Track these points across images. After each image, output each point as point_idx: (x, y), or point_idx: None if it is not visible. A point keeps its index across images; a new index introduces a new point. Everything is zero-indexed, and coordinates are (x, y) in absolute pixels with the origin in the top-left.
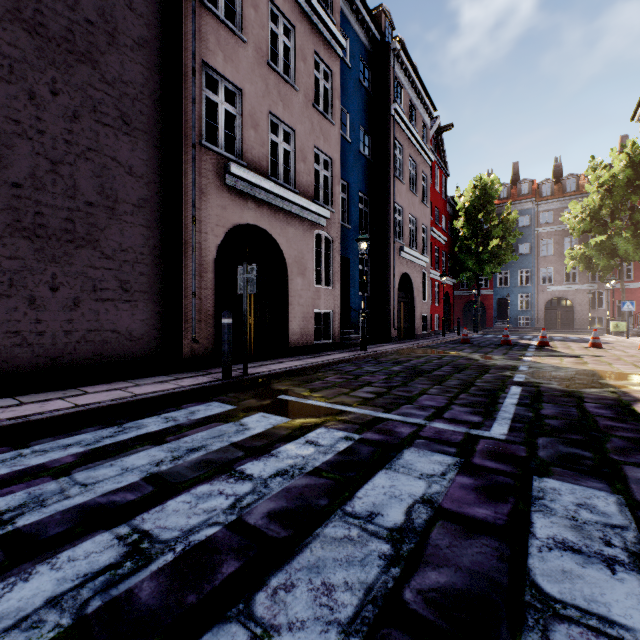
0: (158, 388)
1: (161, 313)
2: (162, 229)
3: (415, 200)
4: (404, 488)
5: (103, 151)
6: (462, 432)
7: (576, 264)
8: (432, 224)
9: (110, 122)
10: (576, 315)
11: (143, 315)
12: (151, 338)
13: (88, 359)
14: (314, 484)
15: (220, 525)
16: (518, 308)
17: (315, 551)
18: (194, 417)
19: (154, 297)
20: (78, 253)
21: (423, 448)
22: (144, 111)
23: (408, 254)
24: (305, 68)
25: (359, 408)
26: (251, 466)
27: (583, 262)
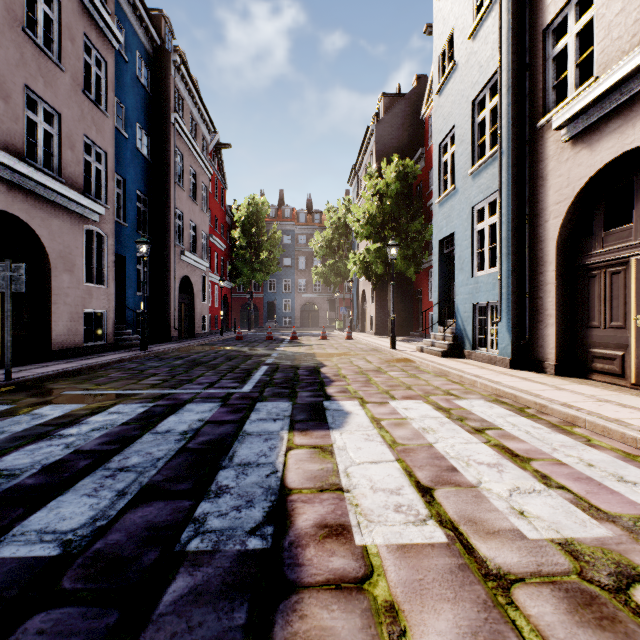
0: None
1: None
2: None
3: (196, 208)
4: (188, 419)
5: None
6: (225, 392)
7: (319, 278)
8: (212, 231)
9: None
10: (320, 316)
11: None
12: None
13: None
14: (126, 428)
15: (64, 454)
16: (283, 310)
17: (138, 447)
18: None
19: None
20: None
21: (200, 402)
22: None
23: (189, 258)
24: (73, 49)
25: (149, 390)
26: (67, 431)
27: (323, 278)
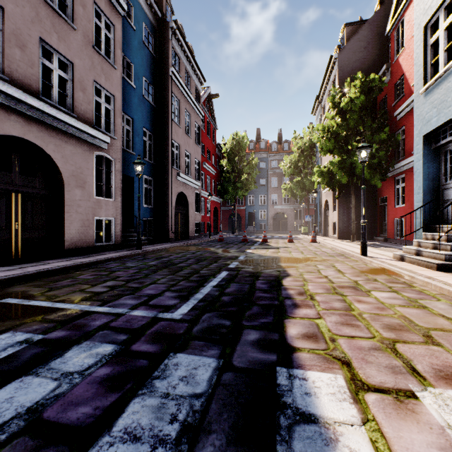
0: None
1: None
2: None
3: (190, 141)
4: (21, 398)
5: None
6: (150, 317)
7: (287, 193)
8: (205, 160)
9: None
10: (289, 223)
11: None
12: None
13: None
14: None
15: None
16: (259, 218)
17: None
18: None
19: None
20: None
21: (97, 340)
22: None
23: (184, 178)
24: (85, 13)
25: (78, 304)
26: None
27: (290, 192)
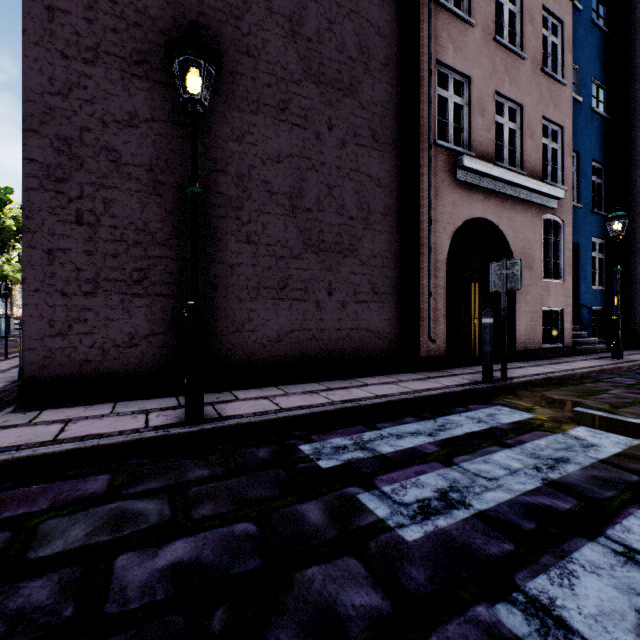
0: (426, 385)
1: (400, 313)
2: (401, 233)
3: None
4: None
5: (360, 170)
6: None
7: None
8: None
9: (364, 142)
10: None
11: (387, 315)
12: (393, 337)
13: (350, 354)
14: None
15: None
16: None
17: None
18: (501, 421)
19: (395, 298)
20: (344, 262)
21: None
22: (388, 125)
23: None
24: (532, 30)
25: None
26: None
27: None
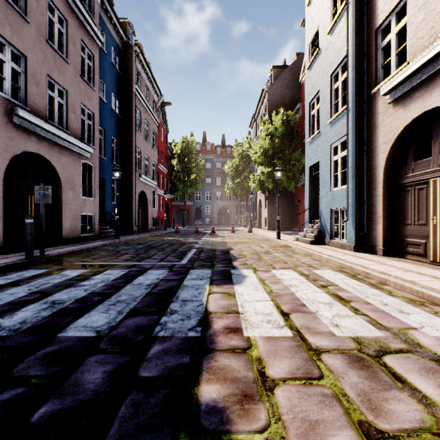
0: None
1: None
2: None
3: (149, 146)
4: (150, 278)
5: None
6: (171, 264)
7: (230, 192)
8: (159, 161)
9: None
10: (231, 217)
11: None
12: None
13: None
14: (116, 282)
15: (85, 294)
16: (206, 213)
17: (124, 291)
18: (26, 276)
19: None
20: None
21: (156, 269)
22: None
23: (144, 179)
24: (75, 50)
25: (125, 262)
26: (83, 283)
27: (232, 191)
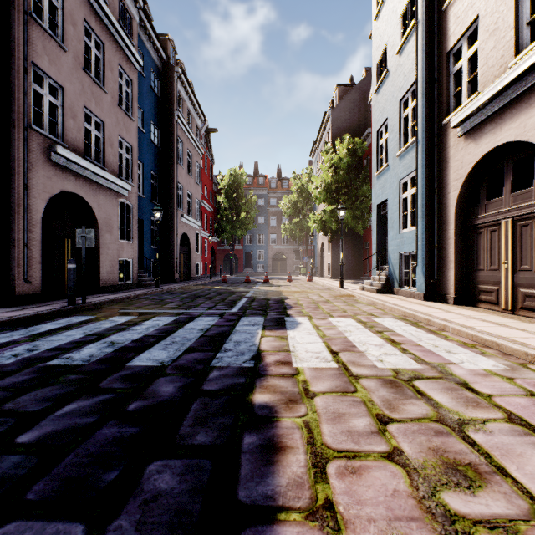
0: (21, 313)
1: None
2: None
3: (192, 181)
4: (201, 324)
5: None
6: (221, 312)
7: (287, 233)
8: (203, 197)
9: None
10: (288, 264)
11: None
12: None
13: None
14: (167, 327)
15: (140, 336)
16: (258, 259)
17: (178, 334)
18: (75, 321)
19: None
20: None
21: (206, 316)
22: None
23: (187, 219)
24: (112, 76)
25: (172, 310)
26: (135, 328)
27: (290, 233)
